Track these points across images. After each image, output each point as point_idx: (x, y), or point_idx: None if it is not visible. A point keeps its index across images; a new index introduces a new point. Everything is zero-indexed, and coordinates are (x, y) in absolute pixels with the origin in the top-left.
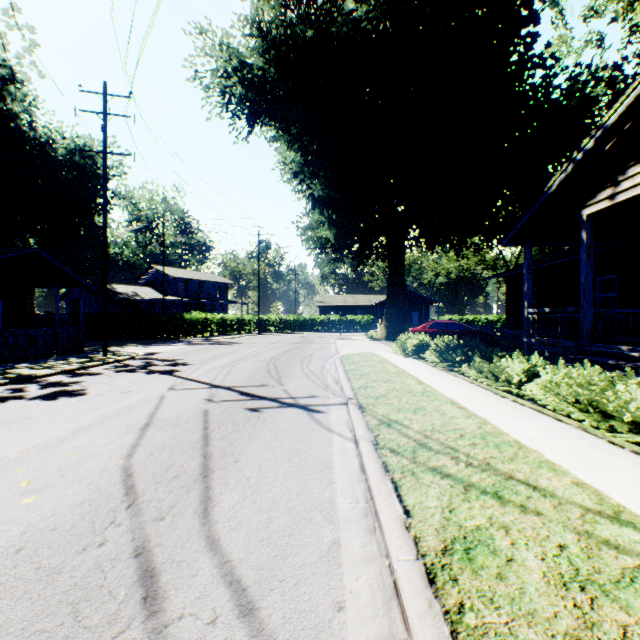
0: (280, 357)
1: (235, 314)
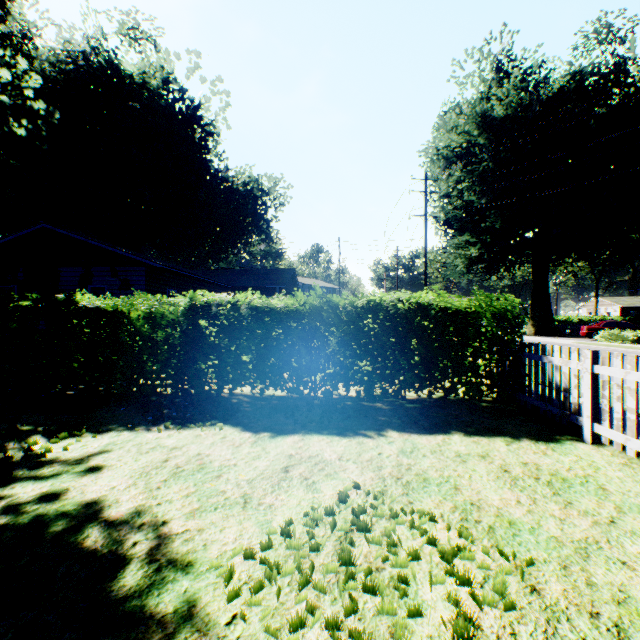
0: None
1: None
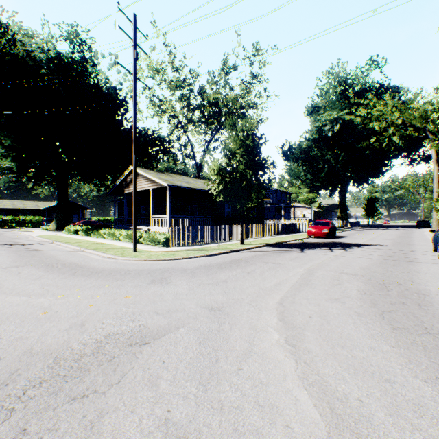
0: None
1: None
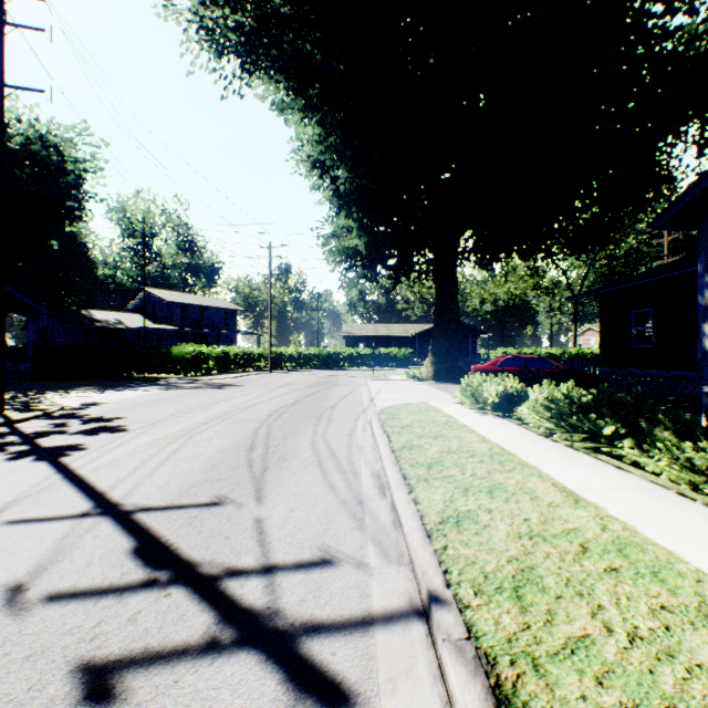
0: (283, 412)
1: (241, 347)
